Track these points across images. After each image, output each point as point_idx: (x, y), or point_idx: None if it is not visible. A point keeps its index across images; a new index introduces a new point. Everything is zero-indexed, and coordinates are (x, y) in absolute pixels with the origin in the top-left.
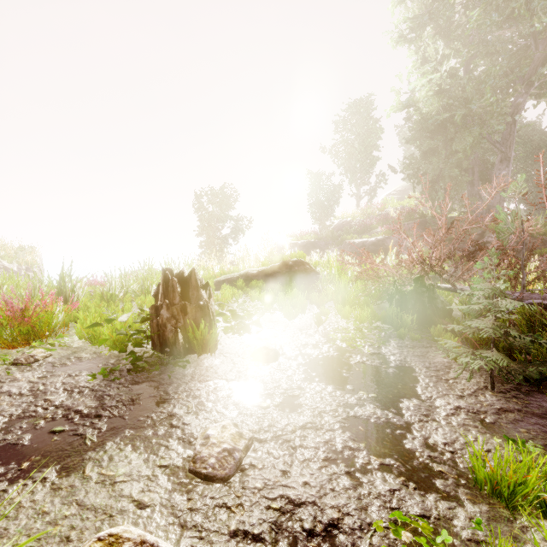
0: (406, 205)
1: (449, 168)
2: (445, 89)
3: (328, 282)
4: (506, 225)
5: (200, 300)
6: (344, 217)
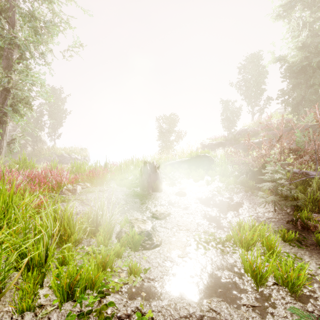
0: (286, 117)
1: (309, 95)
2: (306, 46)
3: (219, 165)
4: (301, 138)
5: (156, 172)
6: (243, 126)
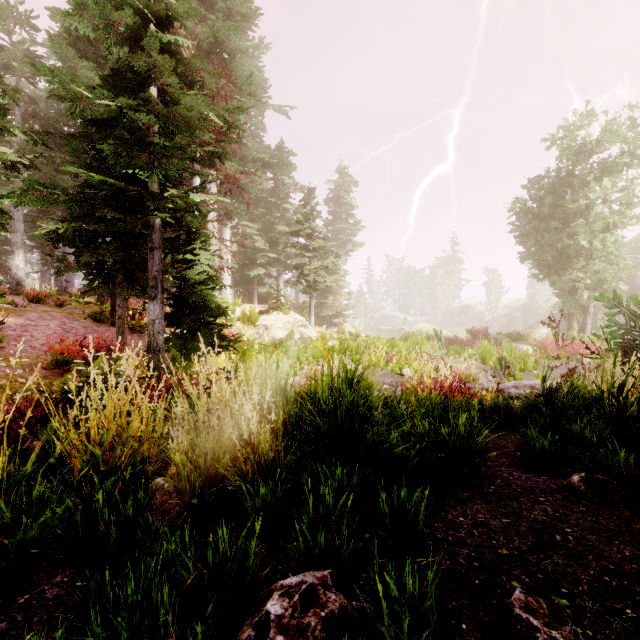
0: None
1: None
2: None
3: None
4: None
5: None
6: None
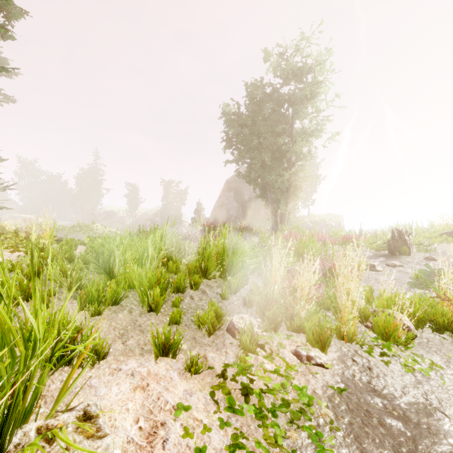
0: None
1: None
2: None
3: None
4: None
5: (404, 238)
6: None
